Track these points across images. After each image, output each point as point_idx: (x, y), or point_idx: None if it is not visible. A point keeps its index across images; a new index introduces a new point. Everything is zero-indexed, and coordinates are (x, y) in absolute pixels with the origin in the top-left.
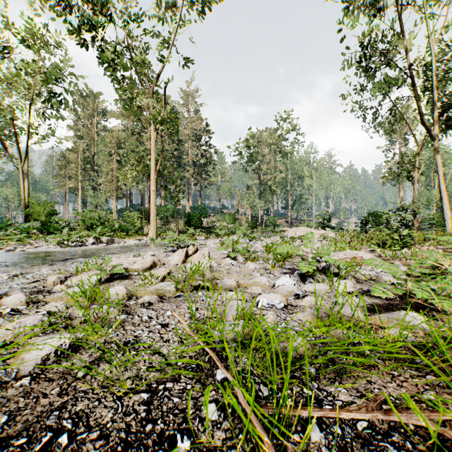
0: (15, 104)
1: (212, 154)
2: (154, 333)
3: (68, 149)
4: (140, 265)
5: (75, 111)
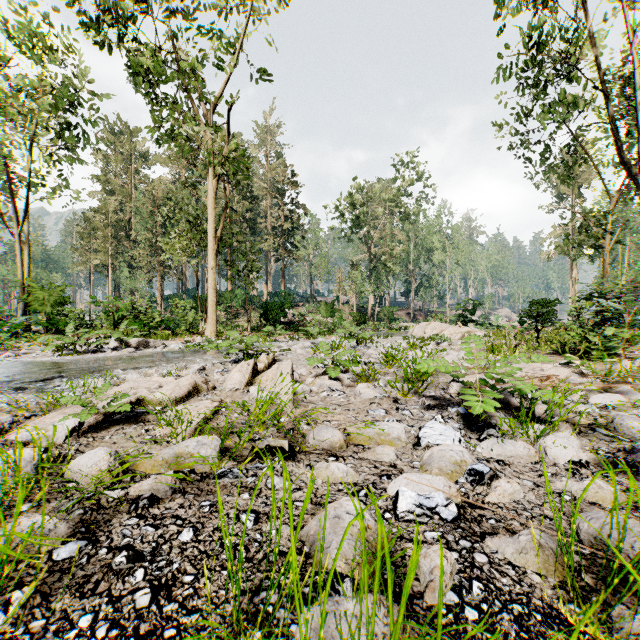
0: (6, 138)
1: (301, 216)
2: (120, 634)
3: (94, 209)
4: (167, 392)
5: (103, 154)
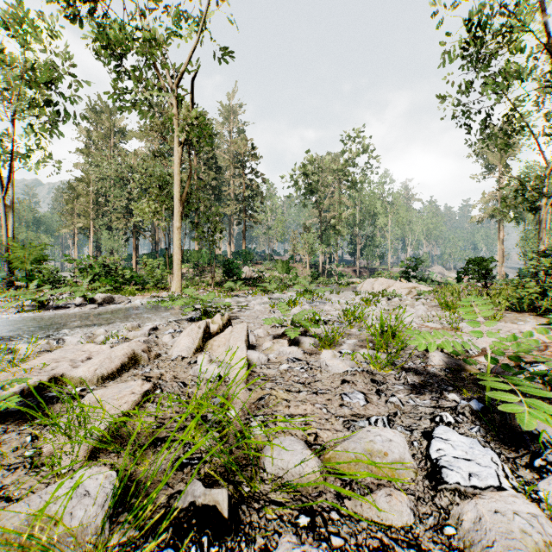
0: None
1: (260, 185)
2: None
3: (78, 179)
4: (91, 368)
5: (86, 130)
